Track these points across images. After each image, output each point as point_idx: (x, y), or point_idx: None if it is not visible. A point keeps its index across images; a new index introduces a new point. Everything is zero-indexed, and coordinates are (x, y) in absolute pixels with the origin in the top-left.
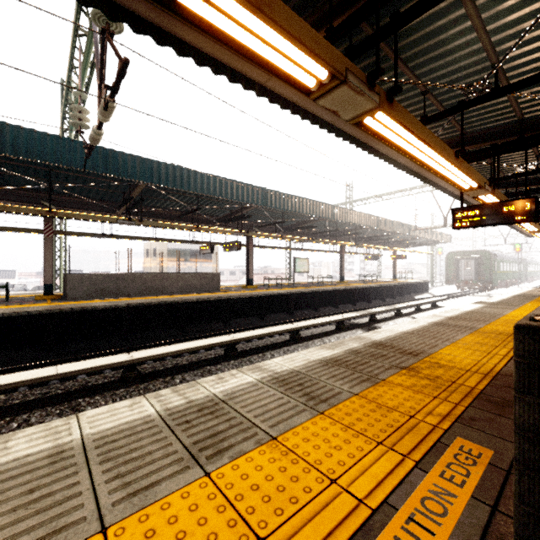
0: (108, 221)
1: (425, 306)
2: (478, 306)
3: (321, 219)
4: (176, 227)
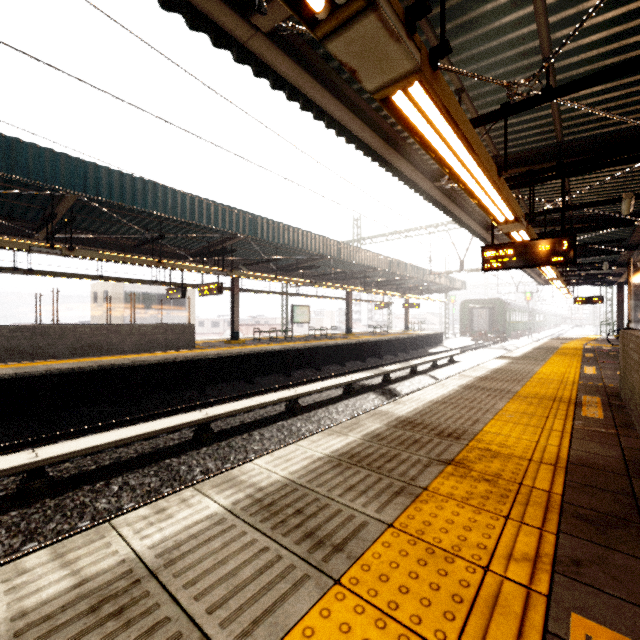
0: (15, 247)
1: (442, 361)
2: (504, 362)
3: (324, 258)
4: (128, 260)
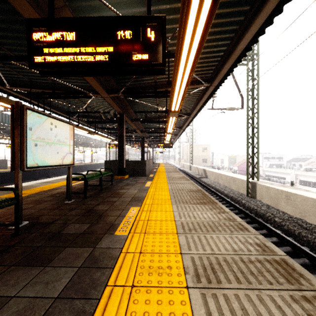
0: None
1: None
2: None
3: None
4: None
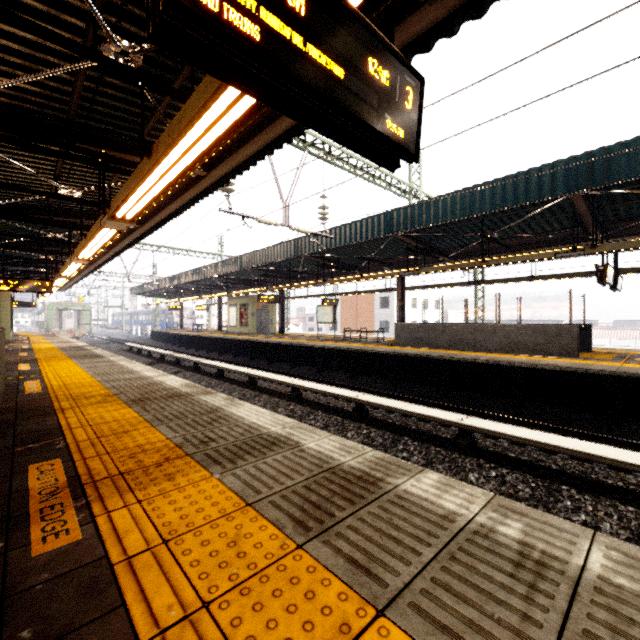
0: (393, 276)
1: None
2: None
3: None
4: (454, 267)
